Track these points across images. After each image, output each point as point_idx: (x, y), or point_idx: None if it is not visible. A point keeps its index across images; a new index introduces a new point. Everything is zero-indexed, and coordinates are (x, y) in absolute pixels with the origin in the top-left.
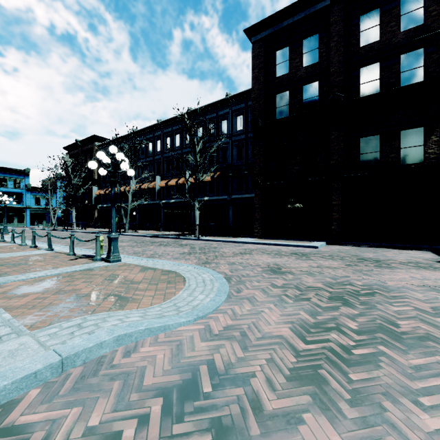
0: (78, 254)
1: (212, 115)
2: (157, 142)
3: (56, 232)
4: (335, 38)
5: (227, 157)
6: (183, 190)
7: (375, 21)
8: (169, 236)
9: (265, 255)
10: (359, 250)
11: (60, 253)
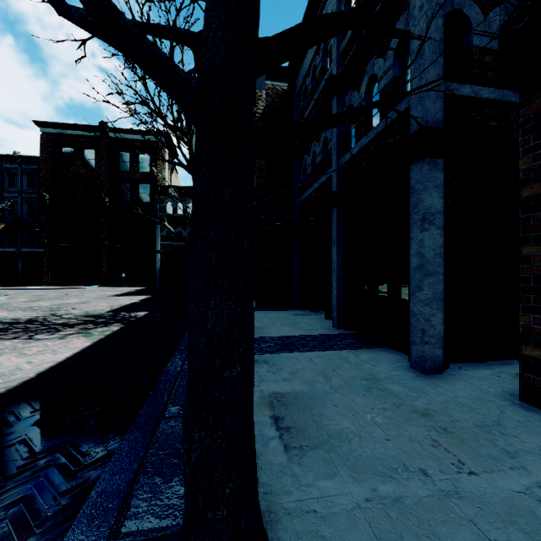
0: None
1: None
2: None
3: None
4: (105, 160)
5: (15, 210)
6: None
7: (128, 159)
8: None
9: (40, 293)
10: (110, 288)
11: None
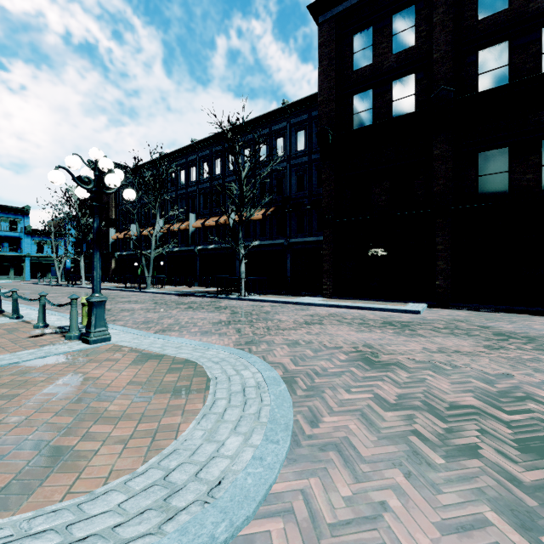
0: (52, 325)
1: (264, 131)
2: (192, 169)
3: (58, 287)
4: (441, 9)
5: (283, 187)
6: (226, 232)
7: None
8: (204, 294)
9: (343, 326)
10: (483, 317)
11: (27, 323)
